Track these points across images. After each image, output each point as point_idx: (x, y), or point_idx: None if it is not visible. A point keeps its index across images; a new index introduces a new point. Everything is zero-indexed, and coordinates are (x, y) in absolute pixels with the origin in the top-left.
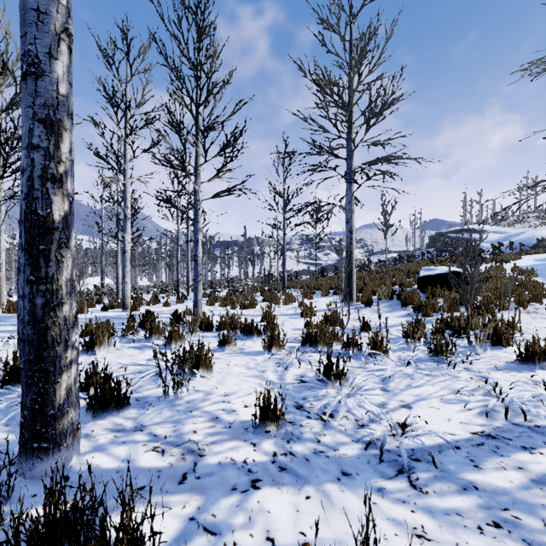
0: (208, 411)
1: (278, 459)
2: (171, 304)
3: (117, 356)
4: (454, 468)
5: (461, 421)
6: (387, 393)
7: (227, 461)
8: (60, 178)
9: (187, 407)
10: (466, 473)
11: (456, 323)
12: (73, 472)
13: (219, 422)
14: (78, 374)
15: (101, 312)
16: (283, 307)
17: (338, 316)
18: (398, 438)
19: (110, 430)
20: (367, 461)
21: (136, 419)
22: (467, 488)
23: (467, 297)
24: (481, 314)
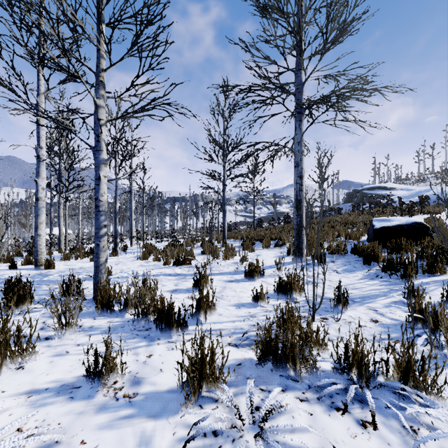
0: None
1: None
2: None
3: None
4: None
5: None
6: None
7: None
8: None
9: None
10: None
11: None
12: None
13: None
14: None
15: (4, 271)
16: (223, 262)
17: (297, 283)
18: None
19: None
20: None
21: None
22: None
23: None
24: None
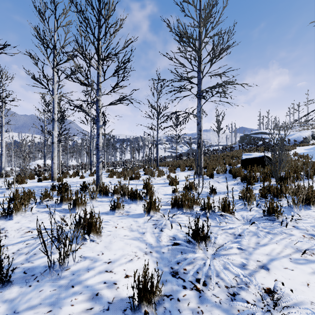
0: (90, 285)
1: None
2: (85, 176)
3: (29, 220)
4: None
5: None
6: (243, 252)
7: None
8: None
9: (70, 280)
10: None
11: (275, 190)
12: None
13: (98, 302)
14: None
15: (36, 183)
16: (157, 178)
17: (194, 185)
18: (272, 312)
19: None
20: None
21: (12, 301)
22: None
23: (276, 172)
24: (285, 183)
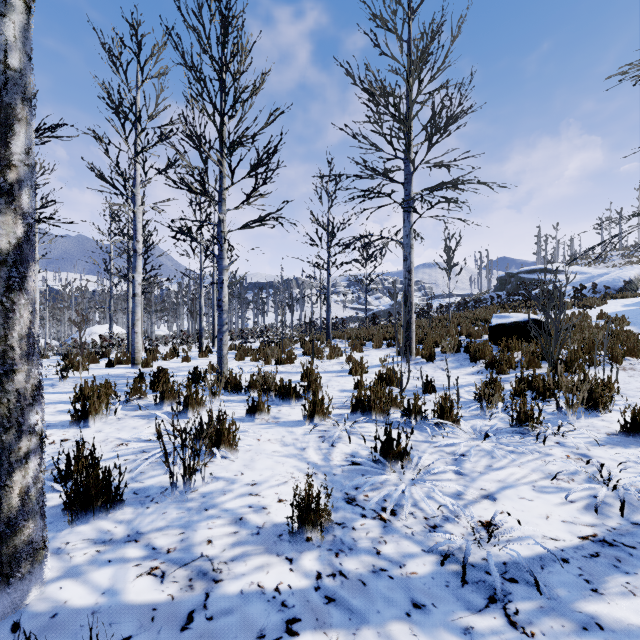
0: (229, 509)
1: (323, 583)
2: (192, 358)
3: (116, 428)
4: (565, 594)
5: (564, 520)
6: (463, 478)
7: (252, 590)
8: (8, 190)
9: (201, 503)
10: (582, 601)
11: (541, 384)
12: (28, 615)
13: (244, 526)
14: (39, 471)
15: (105, 369)
16: (328, 362)
17: (395, 375)
18: (484, 546)
19: (92, 541)
20: (445, 584)
21: (130, 522)
22: (587, 627)
23: (550, 350)
24: (568, 371)
